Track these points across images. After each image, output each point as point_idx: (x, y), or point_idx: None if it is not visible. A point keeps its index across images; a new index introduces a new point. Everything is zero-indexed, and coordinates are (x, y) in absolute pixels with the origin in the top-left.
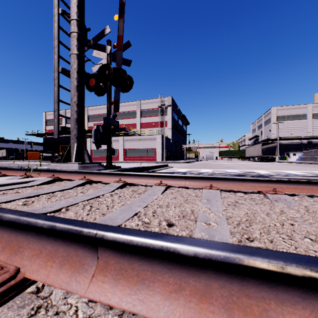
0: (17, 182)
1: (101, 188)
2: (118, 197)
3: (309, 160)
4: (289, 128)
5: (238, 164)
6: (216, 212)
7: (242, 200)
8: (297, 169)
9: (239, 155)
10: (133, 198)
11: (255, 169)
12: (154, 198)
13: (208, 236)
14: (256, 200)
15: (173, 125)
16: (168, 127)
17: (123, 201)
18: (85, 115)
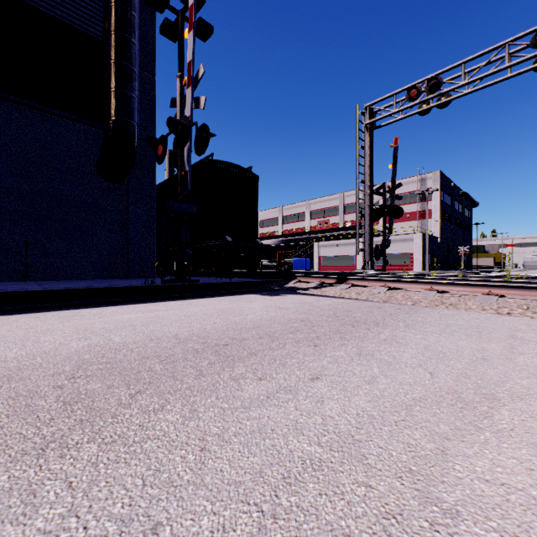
0: None
1: None
2: None
3: None
4: None
5: None
6: None
7: None
8: None
9: None
10: None
11: None
12: None
13: None
14: None
15: (442, 214)
16: (433, 219)
17: None
18: (307, 210)
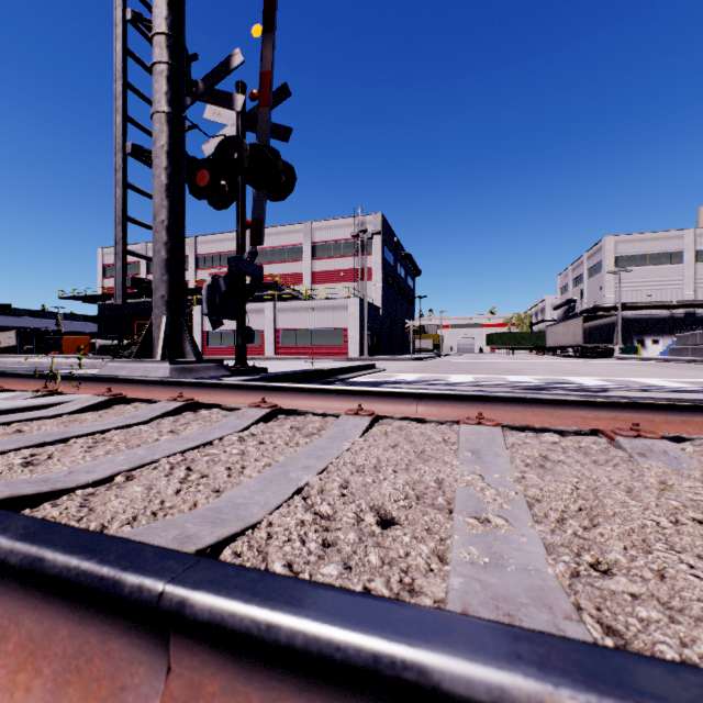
0: (22, 407)
1: (218, 421)
2: (256, 445)
3: (689, 355)
4: (644, 283)
5: (531, 363)
6: (500, 486)
7: (558, 454)
8: (665, 374)
9: (531, 343)
10: (294, 447)
11: (570, 374)
12: (343, 449)
13: (488, 559)
14: (591, 454)
15: (384, 277)
16: (374, 281)
17: (268, 456)
18: (191, 254)
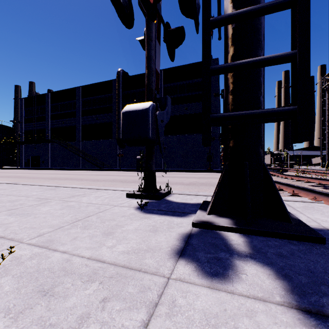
0: None
1: None
2: None
3: None
4: None
5: None
6: None
7: None
8: None
9: None
10: None
11: None
12: None
13: None
14: None
15: None
16: None
17: None
18: None
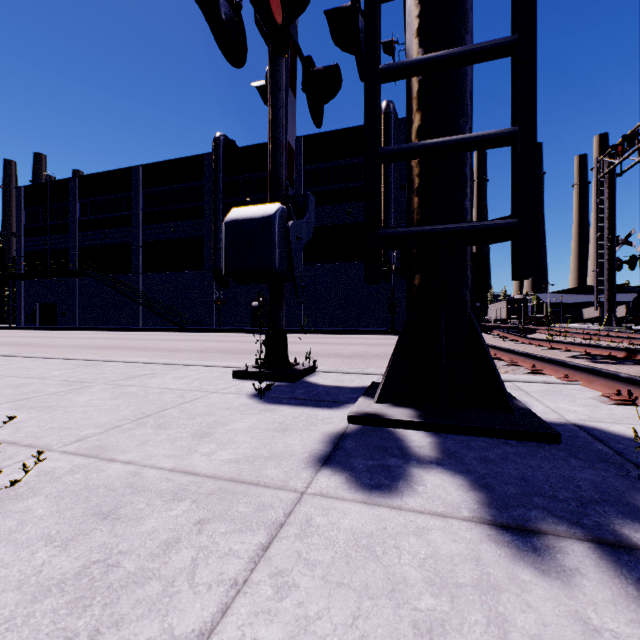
0: None
1: None
2: None
3: None
4: None
5: None
6: None
7: None
8: None
9: None
10: None
11: None
12: None
13: None
14: None
15: None
16: None
17: None
18: None
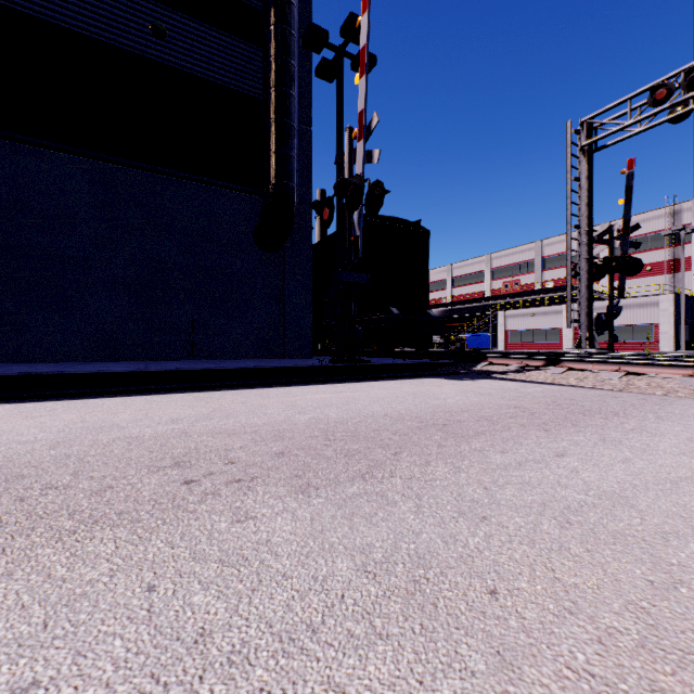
0: None
1: None
2: None
3: None
4: None
5: None
6: None
7: None
8: None
9: None
10: None
11: None
12: None
13: None
14: None
15: None
16: None
17: None
18: (486, 268)
